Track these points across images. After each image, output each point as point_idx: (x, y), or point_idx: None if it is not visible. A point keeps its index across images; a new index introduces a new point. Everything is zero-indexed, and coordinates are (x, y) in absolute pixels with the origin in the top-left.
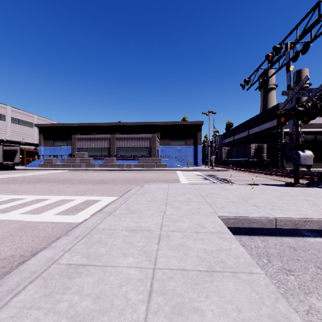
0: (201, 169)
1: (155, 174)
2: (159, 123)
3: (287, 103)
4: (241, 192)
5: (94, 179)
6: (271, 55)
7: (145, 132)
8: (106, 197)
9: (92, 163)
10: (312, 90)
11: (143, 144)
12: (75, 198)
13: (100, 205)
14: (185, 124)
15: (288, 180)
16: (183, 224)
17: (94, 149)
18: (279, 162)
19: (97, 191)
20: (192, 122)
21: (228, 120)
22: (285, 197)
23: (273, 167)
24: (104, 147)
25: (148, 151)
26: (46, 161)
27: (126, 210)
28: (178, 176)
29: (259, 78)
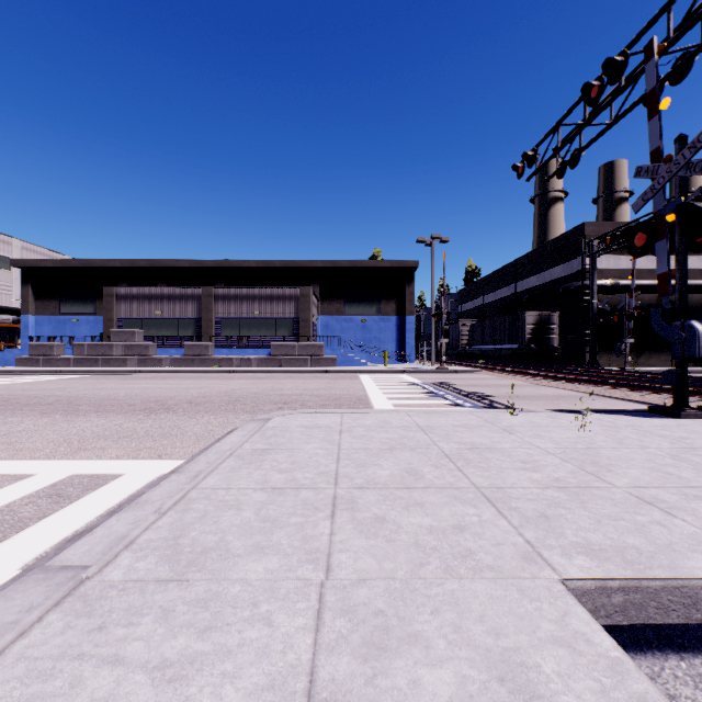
0: (416, 370)
1: (307, 383)
2: (319, 264)
3: (653, 196)
4: (557, 439)
5: (144, 398)
6: (597, 83)
7: (285, 284)
8: (143, 465)
9: (154, 356)
10: None
11: (281, 311)
12: (33, 472)
13: (101, 502)
14: (379, 266)
15: (631, 396)
16: (430, 680)
17: (160, 321)
18: (585, 354)
19: (128, 438)
20: (393, 262)
21: (469, 262)
22: (700, 457)
23: (572, 364)
24: (187, 318)
25: (291, 327)
26: (35, 350)
27: (163, 550)
28: (365, 388)
29: (560, 148)
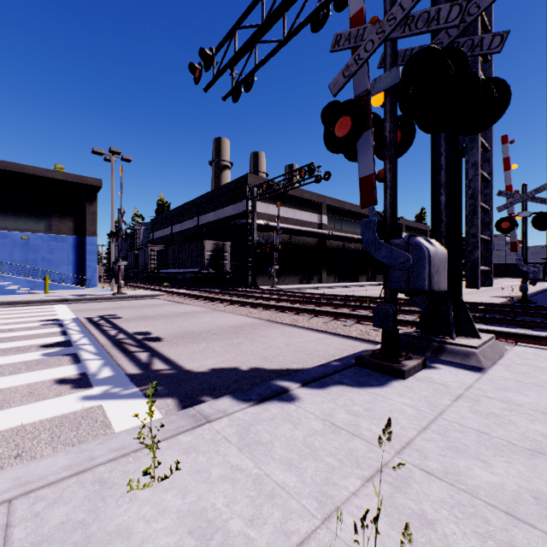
0: (84, 298)
1: None
2: None
3: (358, 70)
4: None
5: None
6: None
7: None
8: None
9: None
10: (411, 53)
11: None
12: None
13: None
14: (48, 176)
15: (299, 321)
16: None
17: None
18: (248, 276)
19: None
20: (70, 175)
21: (161, 196)
22: None
23: (240, 284)
24: None
25: None
26: None
27: None
28: None
29: (238, 52)
